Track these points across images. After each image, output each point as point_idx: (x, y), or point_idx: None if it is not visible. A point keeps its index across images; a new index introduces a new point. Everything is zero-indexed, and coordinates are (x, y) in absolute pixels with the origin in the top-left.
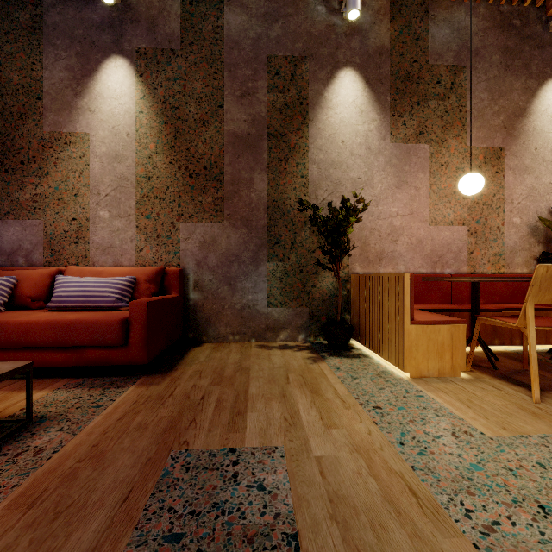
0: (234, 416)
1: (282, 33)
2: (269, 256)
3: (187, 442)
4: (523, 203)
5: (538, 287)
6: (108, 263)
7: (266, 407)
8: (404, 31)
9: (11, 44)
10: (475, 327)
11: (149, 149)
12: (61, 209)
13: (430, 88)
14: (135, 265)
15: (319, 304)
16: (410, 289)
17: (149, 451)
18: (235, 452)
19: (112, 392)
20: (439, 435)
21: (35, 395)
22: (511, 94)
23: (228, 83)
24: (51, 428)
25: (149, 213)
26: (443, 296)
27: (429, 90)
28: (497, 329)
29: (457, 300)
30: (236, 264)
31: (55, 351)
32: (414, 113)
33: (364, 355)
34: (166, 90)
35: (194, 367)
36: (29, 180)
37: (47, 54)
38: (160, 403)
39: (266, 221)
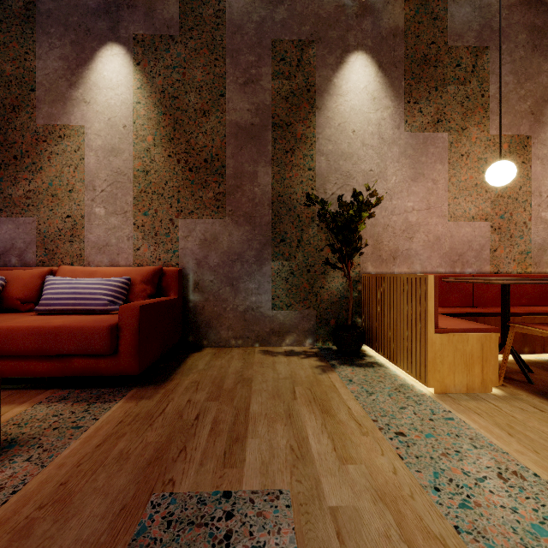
0: (231, 443)
1: (288, 15)
2: (274, 255)
3: (173, 480)
4: None
5: None
6: (104, 263)
7: (270, 431)
8: (420, 10)
9: (4, 33)
10: (508, 335)
11: (147, 142)
12: (55, 205)
13: (449, 72)
14: (132, 264)
15: (328, 307)
16: (434, 292)
17: (126, 494)
18: (229, 497)
19: (97, 407)
20: (482, 477)
21: (12, 411)
22: (539, 77)
23: (230, 70)
24: (18, 456)
25: (147, 209)
26: (464, 298)
27: (447, 74)
28: (527, 335)
29: (479, 303)
30: (239, 263)
31: (39, 360)
32: (431, 99)
33: (378, 364)
34: (164, 78)
35: (191, 377)
36: (22, 176)
37: (41, 43)
38: (149, 423)
39: (270, 217)
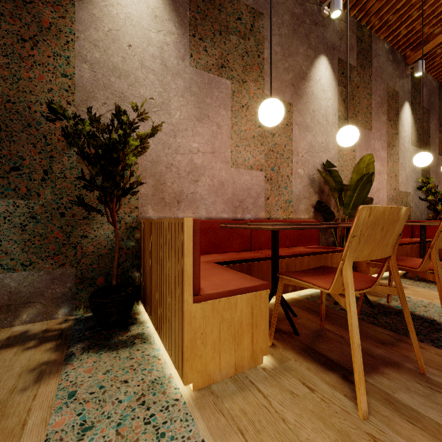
0: None
1: None
2: None
3: None
4: (305, 156)
5: (358, 238)
6: None
7: None
8: None
9: None
10: (278, 288)
11: None
12: None
13: (232, 21)
14: None
15: (93, 261)
16: (194, 244)
17: None
18: None
19: None
20: None
21: None
22: (297, 56)
23: None
24: None
25: None
26: (244, 242)
27: (230, 23)
28: None
29: (256, 246)
30: None
31: None
32: (216, 41)
33: (143, 338)
34: None
35: None
36: None
37: None
38: None
39: None
